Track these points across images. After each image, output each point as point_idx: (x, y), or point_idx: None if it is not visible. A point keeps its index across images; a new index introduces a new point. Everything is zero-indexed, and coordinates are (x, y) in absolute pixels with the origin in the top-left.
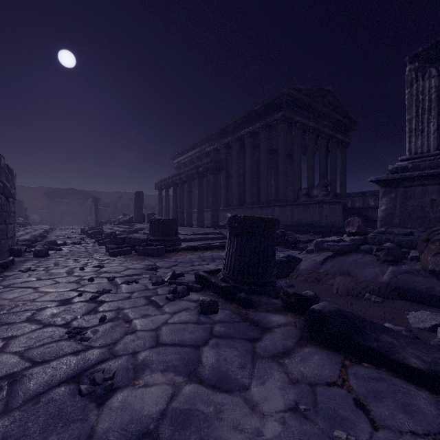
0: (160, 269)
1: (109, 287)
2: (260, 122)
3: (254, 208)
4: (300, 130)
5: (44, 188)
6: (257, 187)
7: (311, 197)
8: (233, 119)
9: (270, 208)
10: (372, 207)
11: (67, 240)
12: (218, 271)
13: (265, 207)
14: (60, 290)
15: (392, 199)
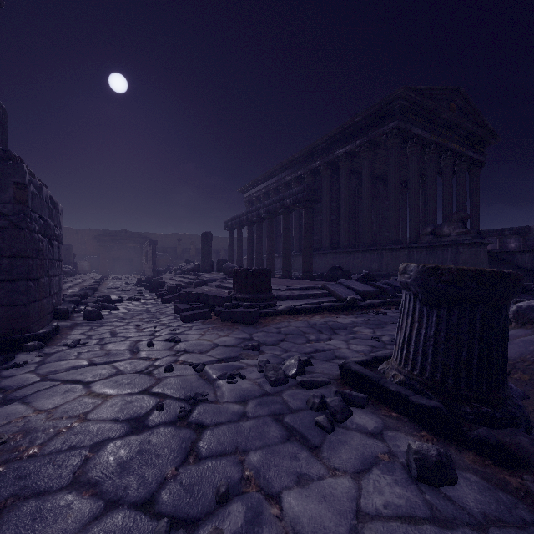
0: (265, 348)
1: (202, 387)
2: (361, 139)
3: (353, 253)
4: (417, 147)
5: (94, 231)
6: (353, 225)
7: (439, 237)
8: (323, 136)
9: (376, 253)
10: (522, 251)
11: (122, 295)
12: (376, 360)
13: (368, 252)
14: (126, 391)
15: None
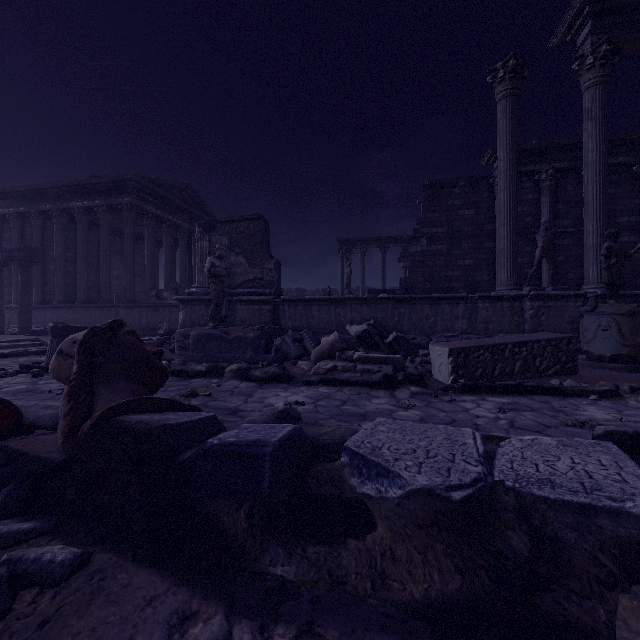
0: None
1: None
2: (99, 200)
3: (91, 308)
4: (153, 222)
5: None
6: (98, 278)
7: (161, 299)
8: (56, 182)
9: (114, 309)
10: None
11: None
12: (42, 363)
13: (106, 308)
14: None
15: (186, 312)
